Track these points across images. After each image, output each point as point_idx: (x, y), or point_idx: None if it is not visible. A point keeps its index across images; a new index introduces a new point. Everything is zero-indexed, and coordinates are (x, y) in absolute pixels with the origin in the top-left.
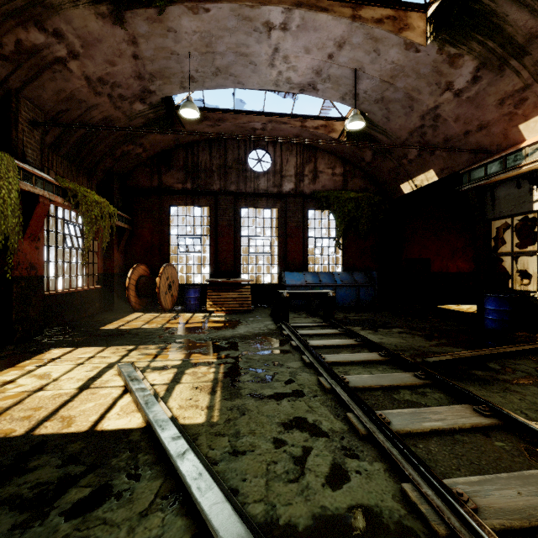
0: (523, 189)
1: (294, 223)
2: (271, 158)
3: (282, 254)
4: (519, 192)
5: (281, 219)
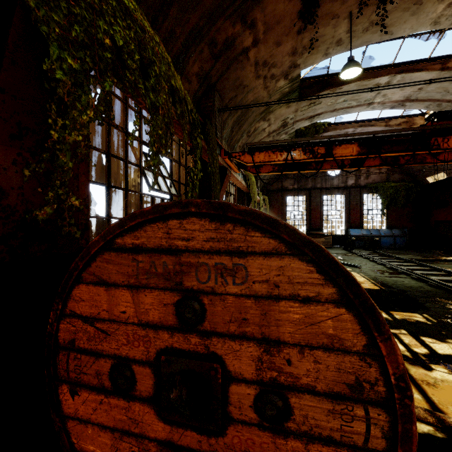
0: None
1: (354, 202)
2: None
3: (347, 219)
4: None
5: (346, 200)
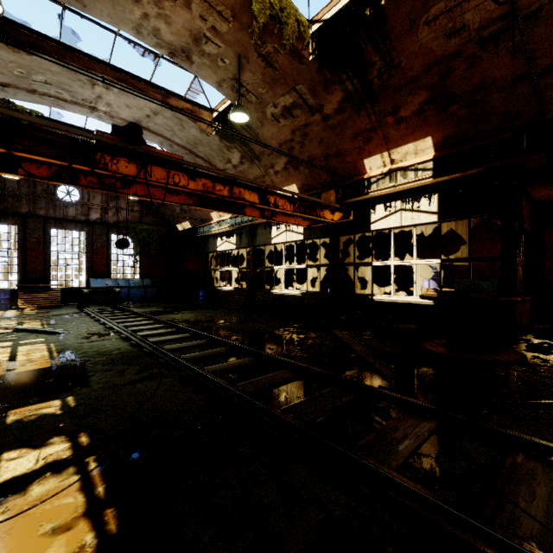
0: (215, 241)
1: (100, 243)
2: (79, 193)
3: (90, 265)
4: (214, 242)
5: (88, 240)
